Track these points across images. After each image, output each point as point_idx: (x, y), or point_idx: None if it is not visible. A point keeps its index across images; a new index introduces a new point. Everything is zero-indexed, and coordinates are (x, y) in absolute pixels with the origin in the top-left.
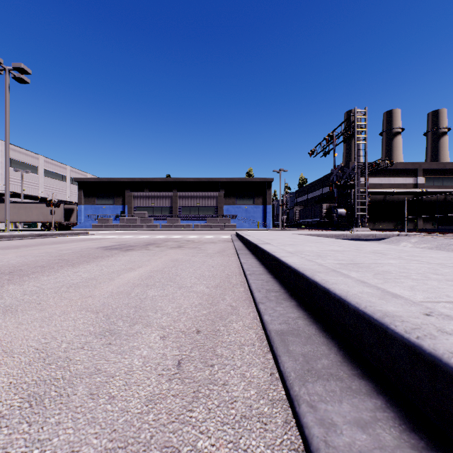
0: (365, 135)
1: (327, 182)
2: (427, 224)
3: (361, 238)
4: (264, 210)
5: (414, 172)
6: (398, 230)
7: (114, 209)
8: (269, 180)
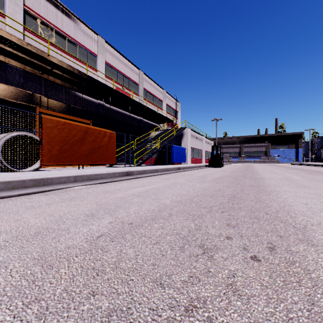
0: None
1: None
2: None
3: None
4: (296, 151)
5: None
6: None
7: None
8: (300, 133)
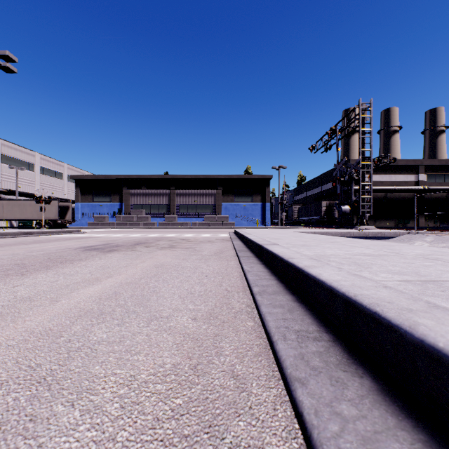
0: (370, 128)
1: (326, 179)
2: (429, 222)
3: (366, 237)
4: (262, 208)
5: (415, 169)
6: (406, 228)
7: (111, 206)
8: (268, 177)
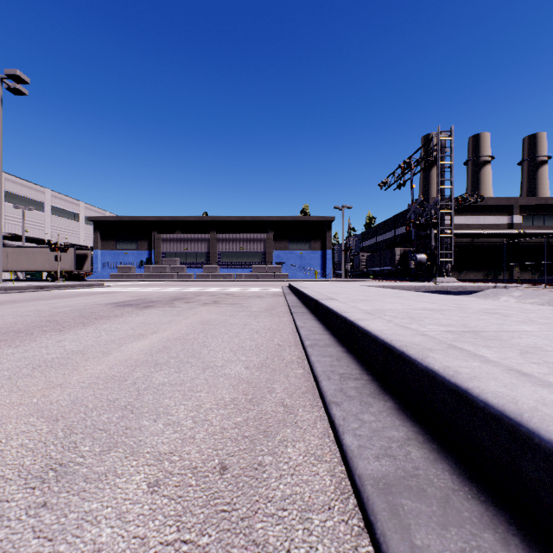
0: (451, 161)
1: (401, 221)
2: (525, 274)
3: (446, 291)
4: (323, 256)
5: (509, 209)
6: (494, 281)
7: (138, 255)
8: (329, 219)
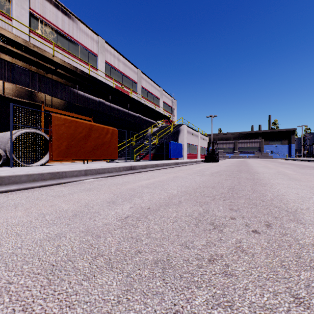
0: None
1: None
2: None
3: None
4: (289, 147)
5: None
6: None
7: None
8: (293, 129)
